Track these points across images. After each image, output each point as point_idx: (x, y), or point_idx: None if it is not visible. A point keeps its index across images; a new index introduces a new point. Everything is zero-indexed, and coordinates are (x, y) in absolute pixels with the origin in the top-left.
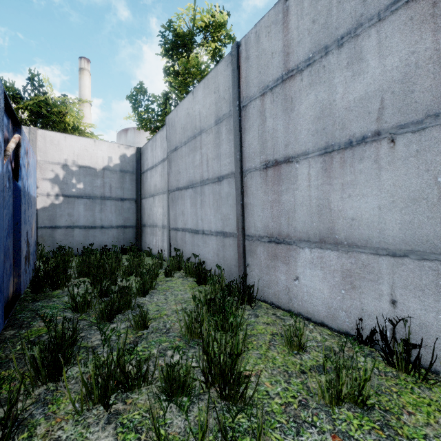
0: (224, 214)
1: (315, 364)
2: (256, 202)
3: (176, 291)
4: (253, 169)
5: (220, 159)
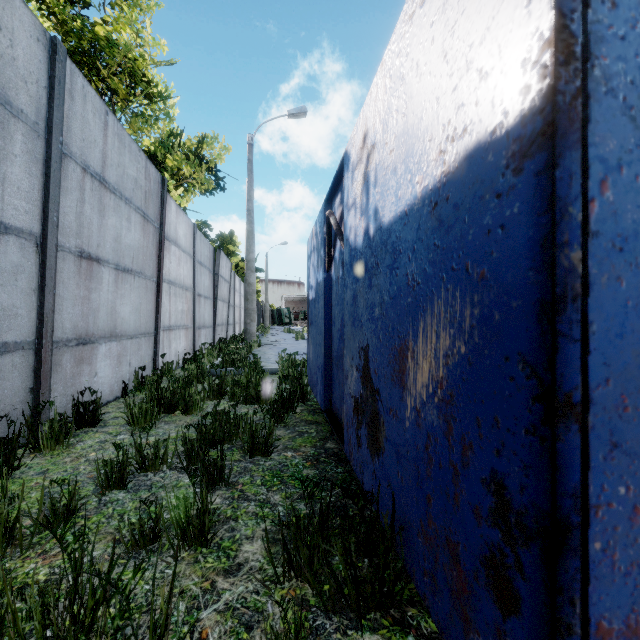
0: (7, 306)
1: None
2: (68, 295)
3: (81, 473)
4: (68, 249)
5: (4, 186)
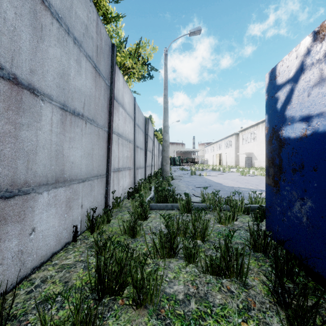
0: None
1: (112, 246)
2: None
3: None
4: None
5: None
